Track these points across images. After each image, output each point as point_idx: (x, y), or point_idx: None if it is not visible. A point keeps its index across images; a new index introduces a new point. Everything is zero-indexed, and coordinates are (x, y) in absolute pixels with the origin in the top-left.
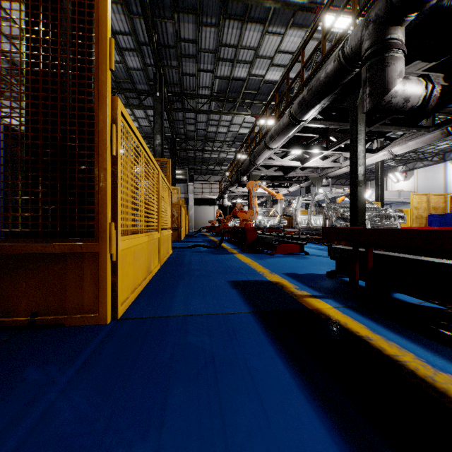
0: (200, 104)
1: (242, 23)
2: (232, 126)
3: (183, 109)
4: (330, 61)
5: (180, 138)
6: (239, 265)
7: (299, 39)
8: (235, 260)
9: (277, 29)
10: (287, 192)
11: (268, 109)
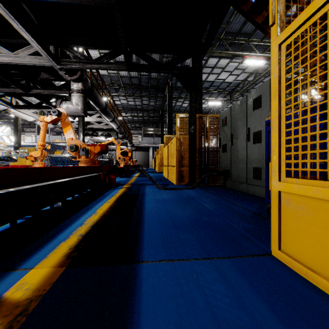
0: None
1: None
2: None
3: None
4: None
5: None
6: None
7: None
8: None
9: None
10: None
11: None
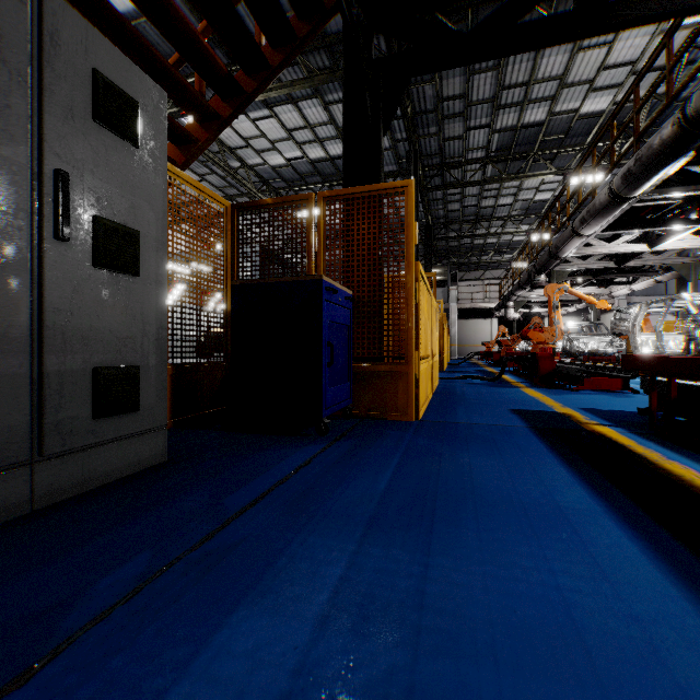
0: (468, 172)
1: (536, 51)
2: (521, 192)
3: (445, 186)
4: (665, 123)
5: (438, 222)
6: (524, 398)
7: (643, 40)
8: (520, 393)
9: (598, 39)
10: (629, 291)
11: (580, 172)
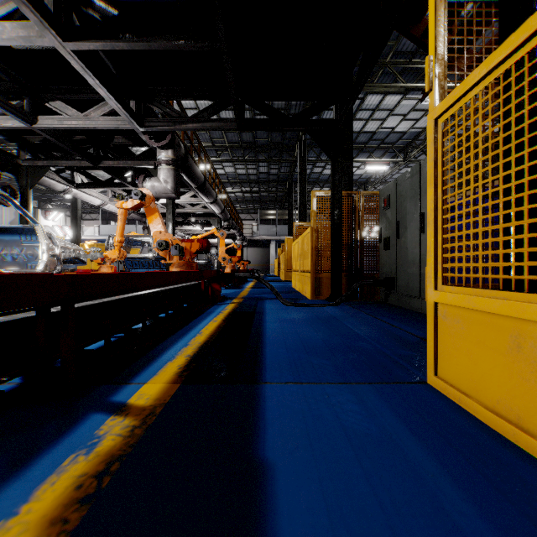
0: None
1: None
2: None
3: None
4: None
5: None
6: None
7: None
8: None
9: None
10: None
11: None
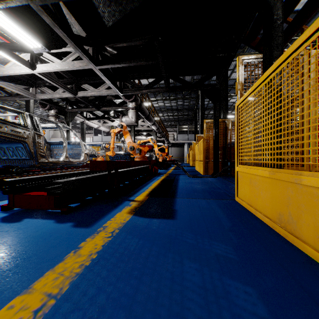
0: None
1: None
2: None
3: None
4: None
5: None
6: (100, 285)
7: None
8: None
9: None
10: None
11: None
